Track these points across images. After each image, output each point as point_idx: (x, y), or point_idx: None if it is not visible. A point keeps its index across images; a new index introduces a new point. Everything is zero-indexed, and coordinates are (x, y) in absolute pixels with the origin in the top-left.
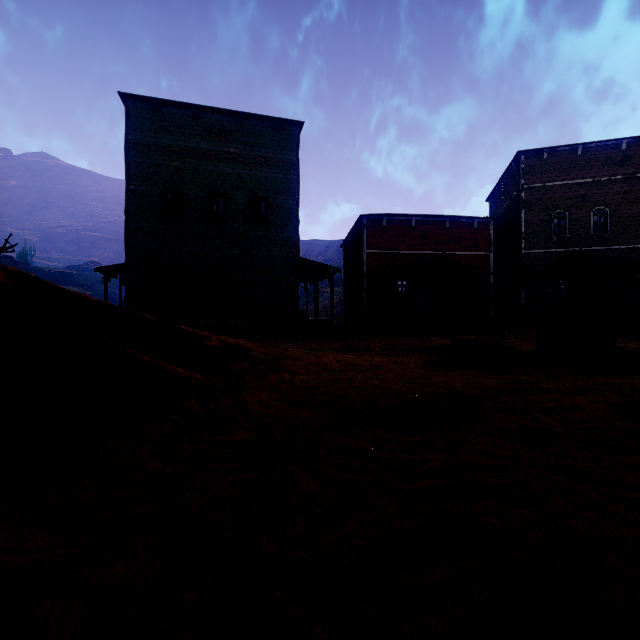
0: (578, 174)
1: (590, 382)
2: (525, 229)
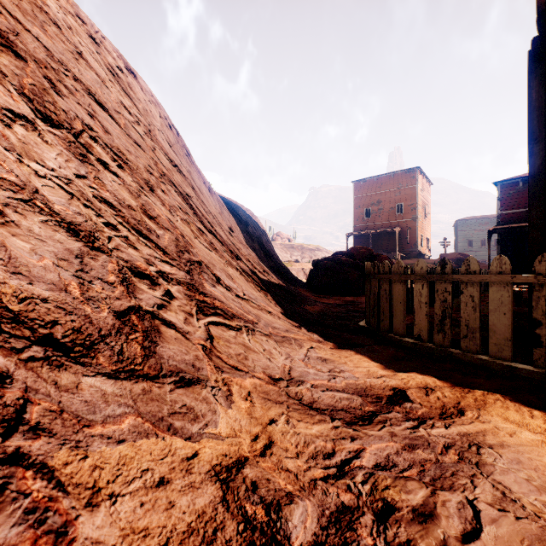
0: None
1: None
2: None
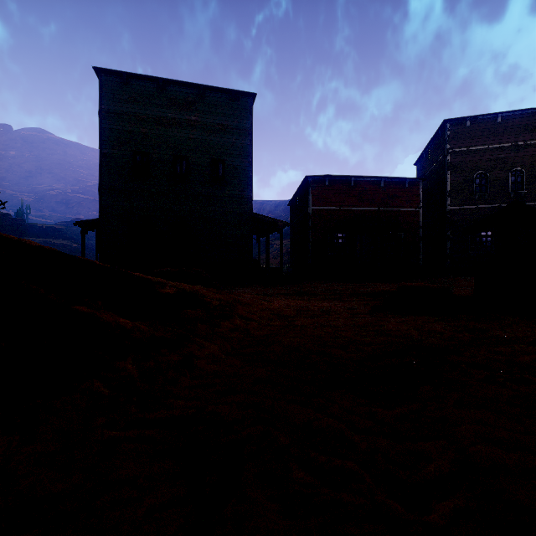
0: (497, 139)
1: None
2: (450, 188)
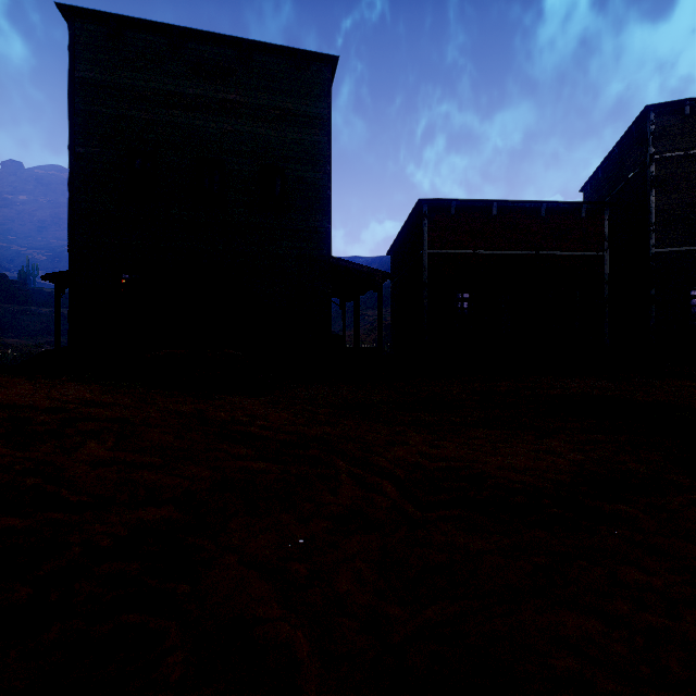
0: None
1: None
2: (656, 218)
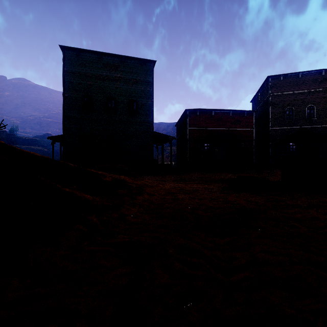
0: (299, 88)
1: (316, 201)
2: (271, 116)
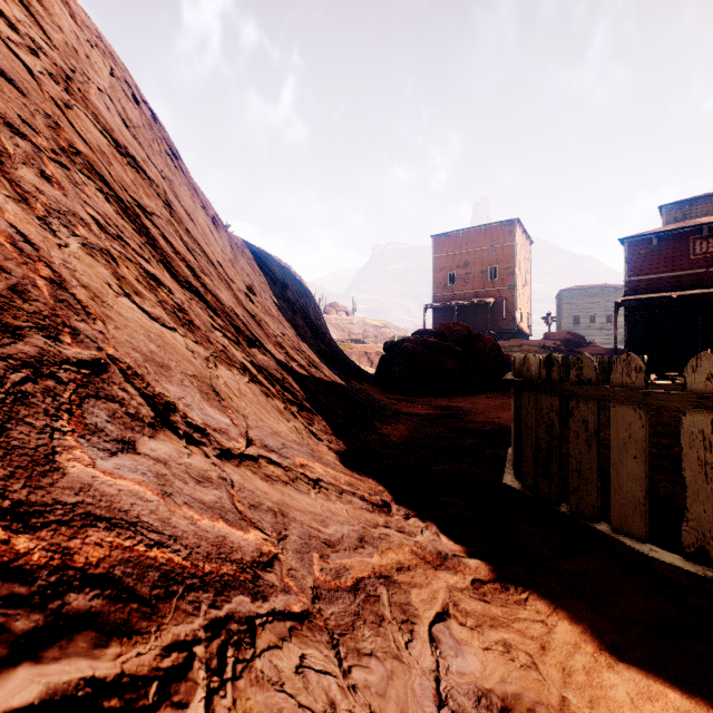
0: None
1: None
2: None
